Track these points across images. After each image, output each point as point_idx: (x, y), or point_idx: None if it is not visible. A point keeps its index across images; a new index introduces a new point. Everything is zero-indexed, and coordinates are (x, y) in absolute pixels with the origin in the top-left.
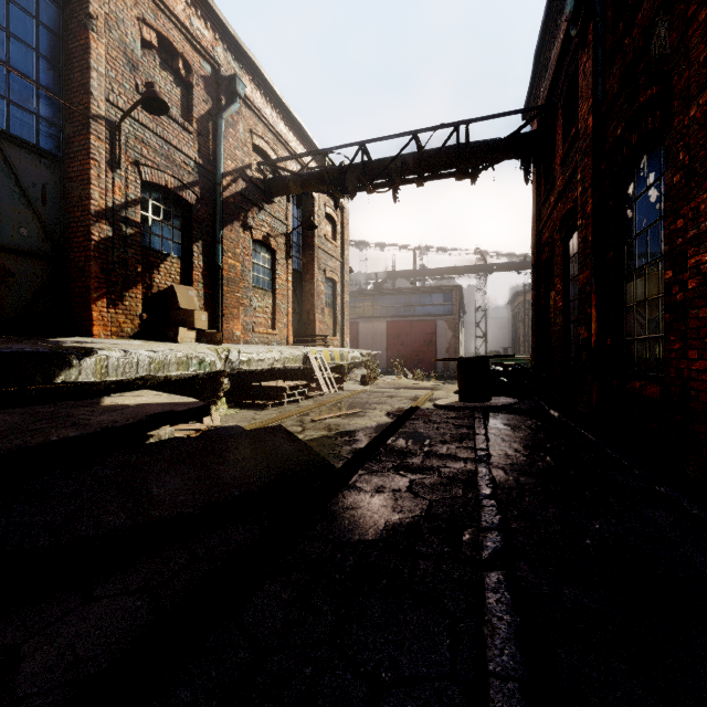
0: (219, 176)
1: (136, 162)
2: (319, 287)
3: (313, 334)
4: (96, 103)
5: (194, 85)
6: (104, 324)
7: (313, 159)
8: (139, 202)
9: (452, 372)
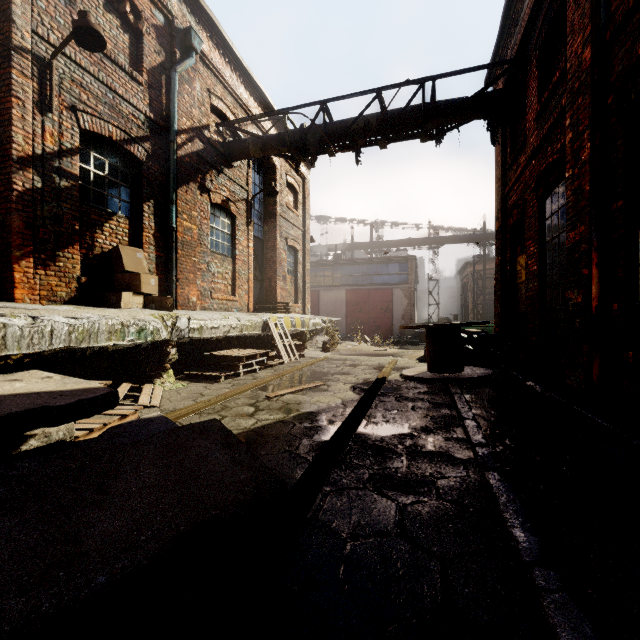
0: (172, 132)
1: (72, 108)
2: (281, 255)
3: (274, 301)
4: (20, 33)
5: (145, 33)
6: (30, 286)
7: (274, 125)
8: (77, 152)
9: (408, 338)
